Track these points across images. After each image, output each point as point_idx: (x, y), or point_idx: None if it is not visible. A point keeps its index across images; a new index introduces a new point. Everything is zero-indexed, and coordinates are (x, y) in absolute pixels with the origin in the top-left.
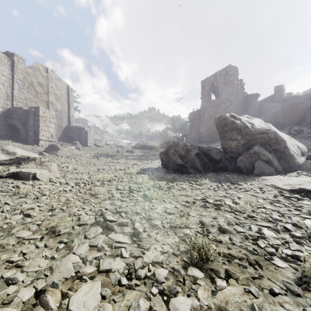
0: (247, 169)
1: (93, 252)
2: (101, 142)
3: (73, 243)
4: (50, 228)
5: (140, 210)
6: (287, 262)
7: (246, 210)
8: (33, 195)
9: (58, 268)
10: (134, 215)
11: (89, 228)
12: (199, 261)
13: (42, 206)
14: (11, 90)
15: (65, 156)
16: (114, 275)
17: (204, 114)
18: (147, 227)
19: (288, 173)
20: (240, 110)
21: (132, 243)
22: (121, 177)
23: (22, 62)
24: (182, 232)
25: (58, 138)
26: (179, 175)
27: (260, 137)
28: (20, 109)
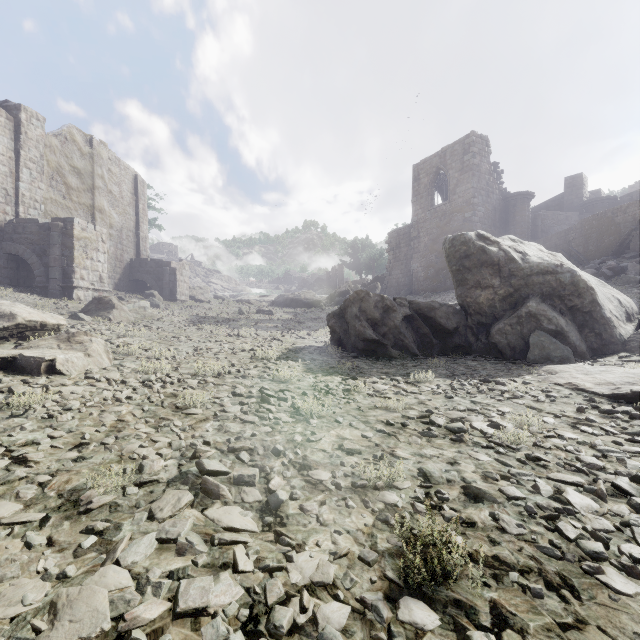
0: (512, 349)
1: (165, 557)
2: (206, 293)
3: (119, 532)
4: (68, 493)
5: (283, 444)
6: (638, 578)
7: (520, 442)
8: (42, 409)
9: (69, 609)
10: (269, 456)
11: (163, 491)
12: (426, 581)
13: (58, 437)
14: (14, 183)
15: (128, 321)
16: (212, 627)
17: (420, 235)
18: (300, 488)
19: (600, 357)
20: (495, 226)
21: (264, 530)
22: (245, 367)
23: (37, 125)
24: (382, 498)
25: (115, 283)
26: (368, 363)
27: (541, 281)
28: (32, 223)
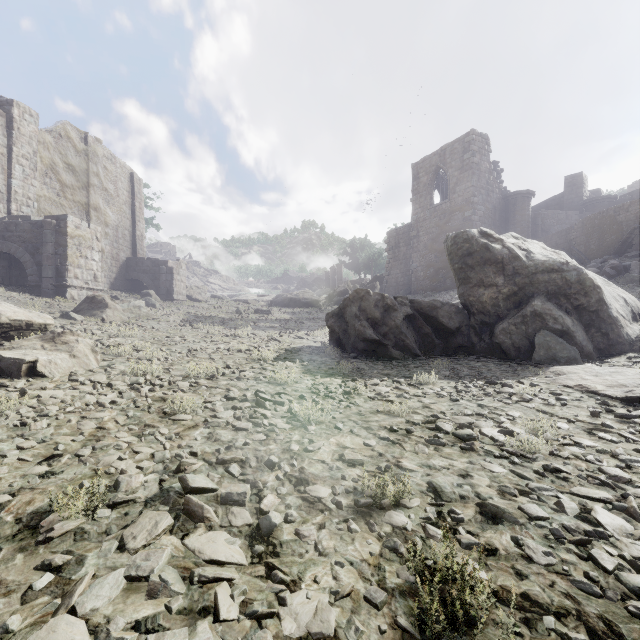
0: (517, 349)
1: (133, 601)
2: (203, 292)
3: (81, 567)
4: (29, 517)
5: (278, 454)
6: None
7: (535, 451)
8: (16, 415)
9: None
10: (263, 468)
11: (139, 512)
12: (447, 632)
13: (28, 448)
14: (6, 180)
15: (121, 321)
16: None
17: (419, 235)
18: (296, 507)
19: (607, 358)
20: (494, 225)
21: (253, 562)
22: (240, 369)
23: (30, 121)
24: (388, 520)
25: (111, 283)
26: (368, 364)
27: (546, 279)
28: (25, 220)
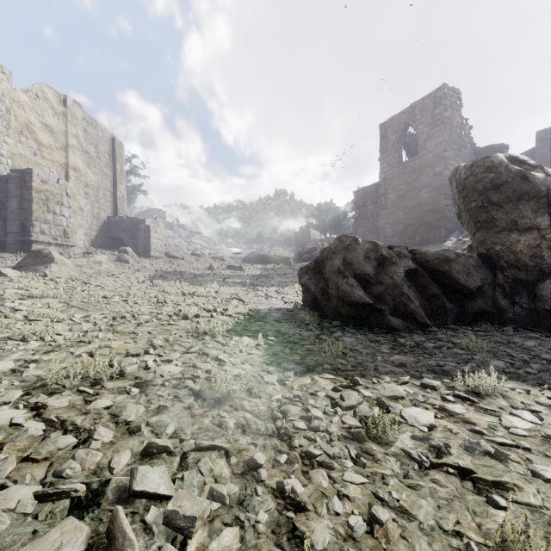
0: None
1: None
2: (180, 250)
3: None
4: None
5: None
6: None
7: None
8: None
9: None
10: None
11: None
12: None
13: None
14: None
15: (69, 277)
16: None
17: (387, 192)
18: None
19: None
20: None
21: None
22: (166, 355)
23: (2, 78)
24: None
25: (91, 240)
26: (361, 339)
27: None
28: None
